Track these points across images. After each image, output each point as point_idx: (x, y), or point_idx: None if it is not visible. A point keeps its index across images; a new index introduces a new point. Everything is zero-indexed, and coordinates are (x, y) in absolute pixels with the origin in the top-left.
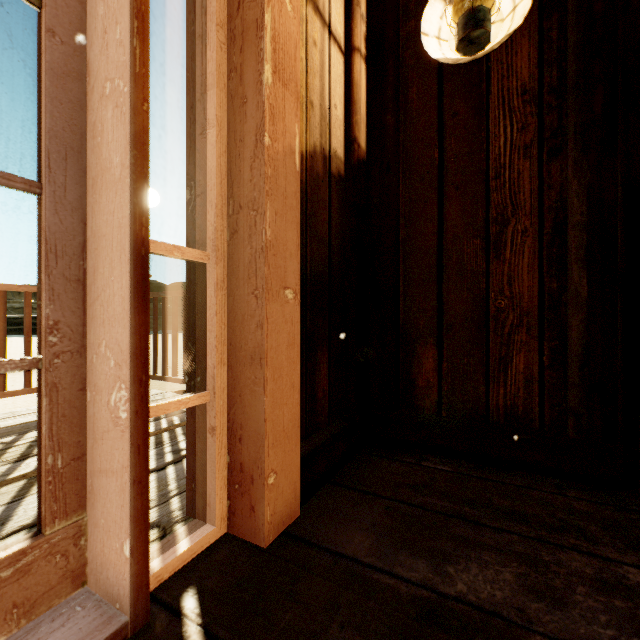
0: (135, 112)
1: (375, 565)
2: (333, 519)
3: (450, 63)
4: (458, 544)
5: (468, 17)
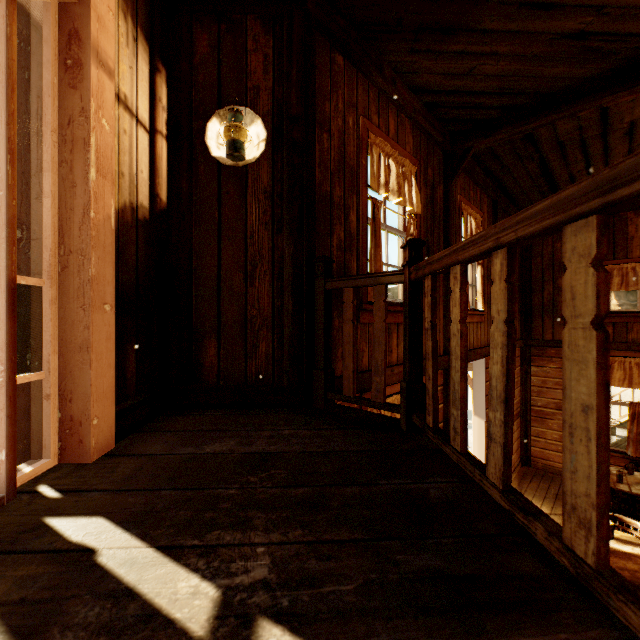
0: (9, 207)
1: (164, 453)
2: (139, 444)
3: (223, 163)
4: (213, 439)
5: (231, 144)
